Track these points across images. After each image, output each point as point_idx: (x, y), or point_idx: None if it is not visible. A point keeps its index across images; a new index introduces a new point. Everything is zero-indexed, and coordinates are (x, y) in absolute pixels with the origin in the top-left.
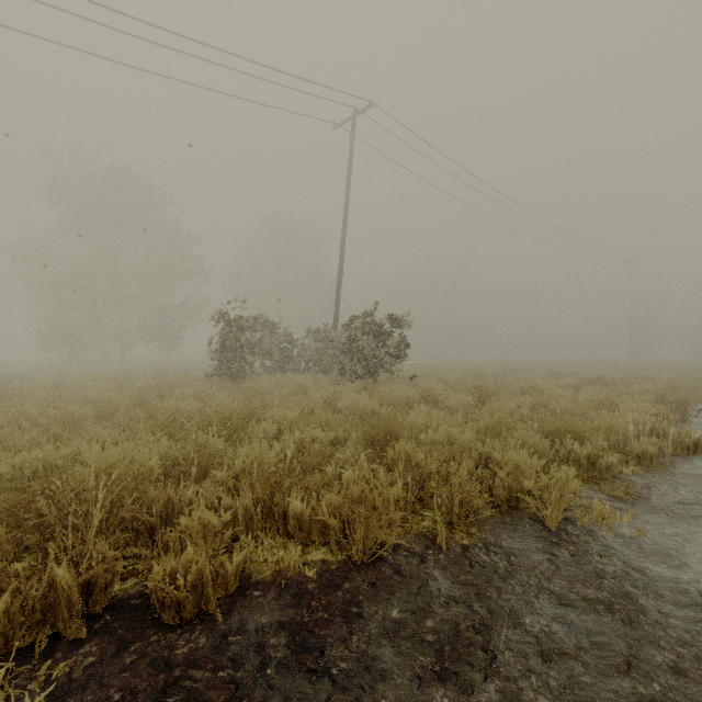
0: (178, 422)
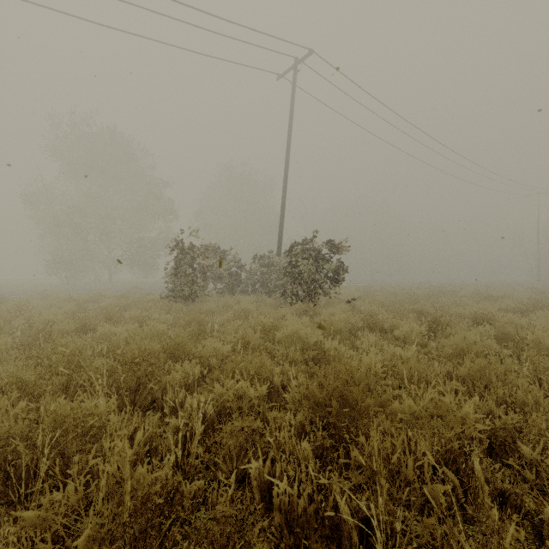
0: (76, 365)
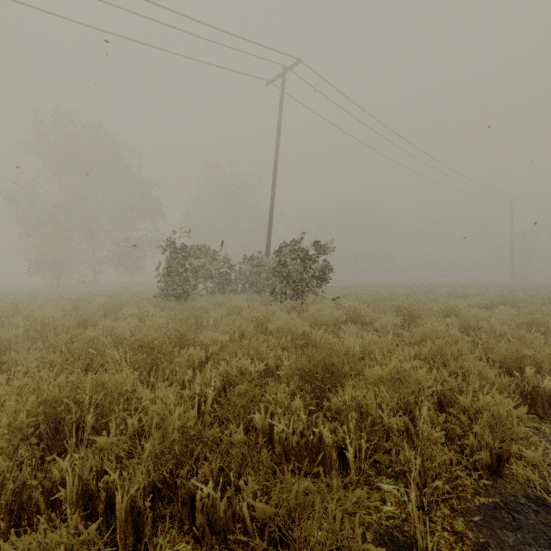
0: (95, 350)
